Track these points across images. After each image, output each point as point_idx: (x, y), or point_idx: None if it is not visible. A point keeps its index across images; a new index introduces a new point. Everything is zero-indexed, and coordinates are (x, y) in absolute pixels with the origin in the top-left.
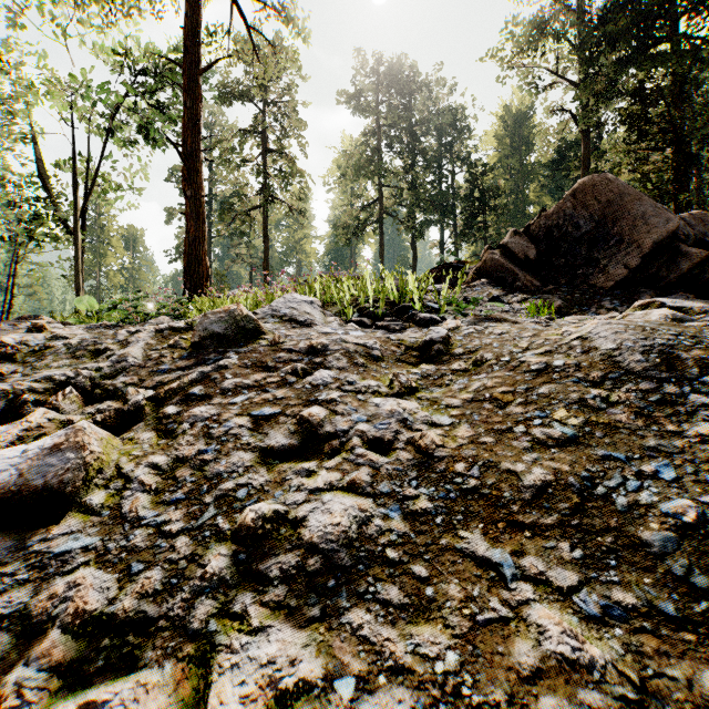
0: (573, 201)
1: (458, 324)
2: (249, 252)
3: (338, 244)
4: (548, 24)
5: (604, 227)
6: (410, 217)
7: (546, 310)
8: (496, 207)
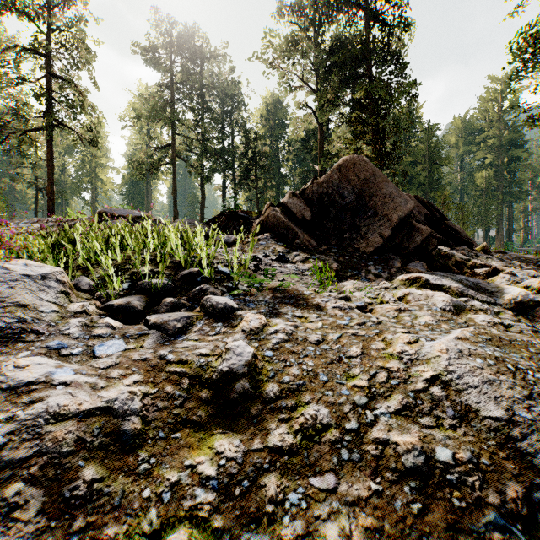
0: (338, 174)
1: (262, 321)
2: (35, 172)
3: (133, 177)
4: (300, 41)
5: (363, 200)
6: (199, 164)
7: (327, 273)
8: (264, 166)
